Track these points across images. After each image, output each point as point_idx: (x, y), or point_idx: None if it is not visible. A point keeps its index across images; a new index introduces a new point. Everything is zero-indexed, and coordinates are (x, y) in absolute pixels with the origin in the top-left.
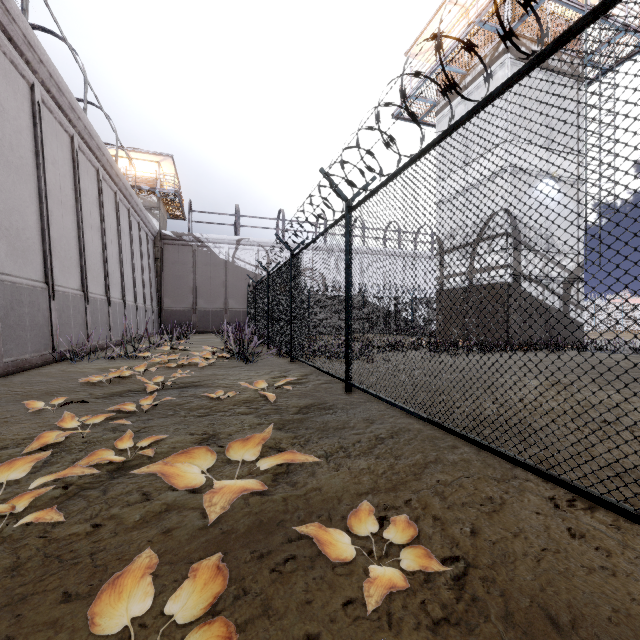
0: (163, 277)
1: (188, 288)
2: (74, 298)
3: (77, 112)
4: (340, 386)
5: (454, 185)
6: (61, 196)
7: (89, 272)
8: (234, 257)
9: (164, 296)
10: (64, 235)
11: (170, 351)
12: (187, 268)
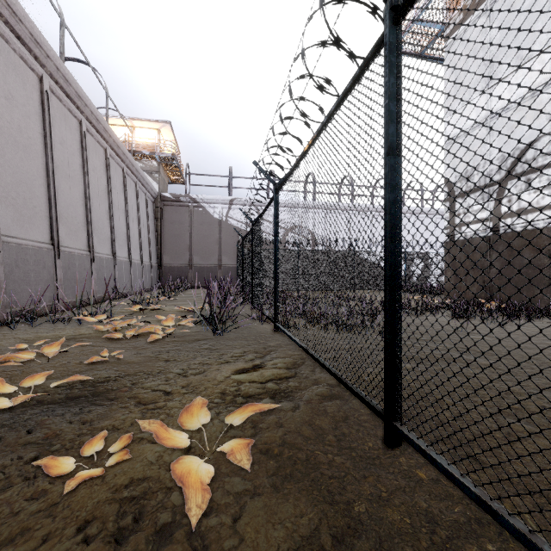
0: (163, 236)
1: (185, 246)
2: (37, 251)
3: (44, 48)
4: (363, 411)
5: (470, 116)
6: (20, 137)
7: (64, 225)
8: (227, 216)
9: (163, 253)
10: (24, 181)
11: (145, 310)
12: (184, 227)
